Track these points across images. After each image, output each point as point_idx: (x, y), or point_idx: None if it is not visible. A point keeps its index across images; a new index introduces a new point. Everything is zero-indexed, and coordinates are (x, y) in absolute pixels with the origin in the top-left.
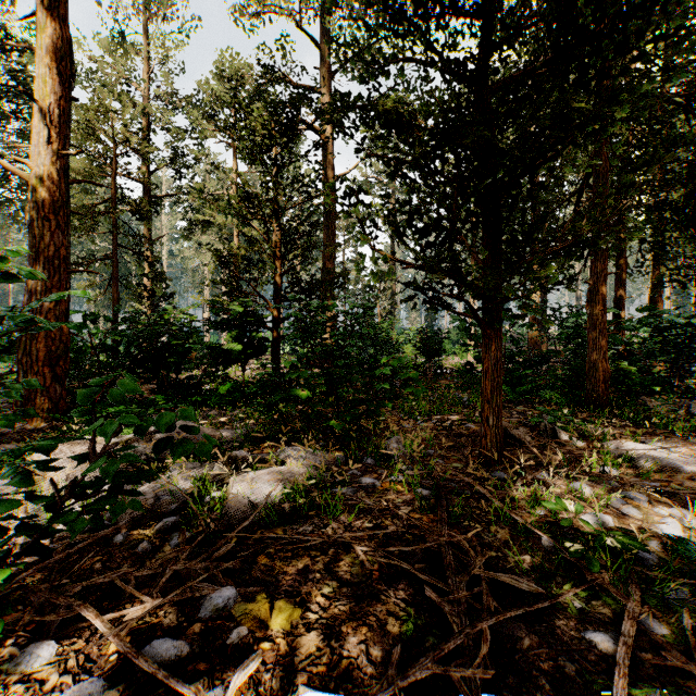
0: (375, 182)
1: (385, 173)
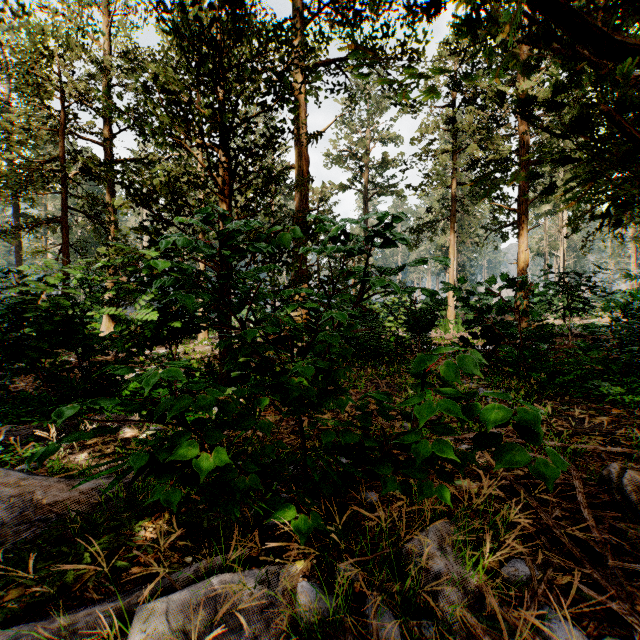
0: (349, 155)
1: (359, 145)
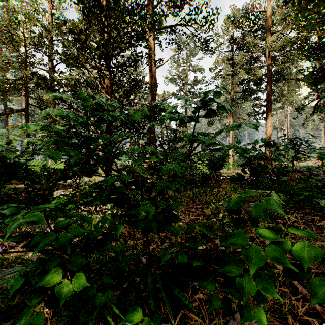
0: (177, 77)
1: (182, 72)
